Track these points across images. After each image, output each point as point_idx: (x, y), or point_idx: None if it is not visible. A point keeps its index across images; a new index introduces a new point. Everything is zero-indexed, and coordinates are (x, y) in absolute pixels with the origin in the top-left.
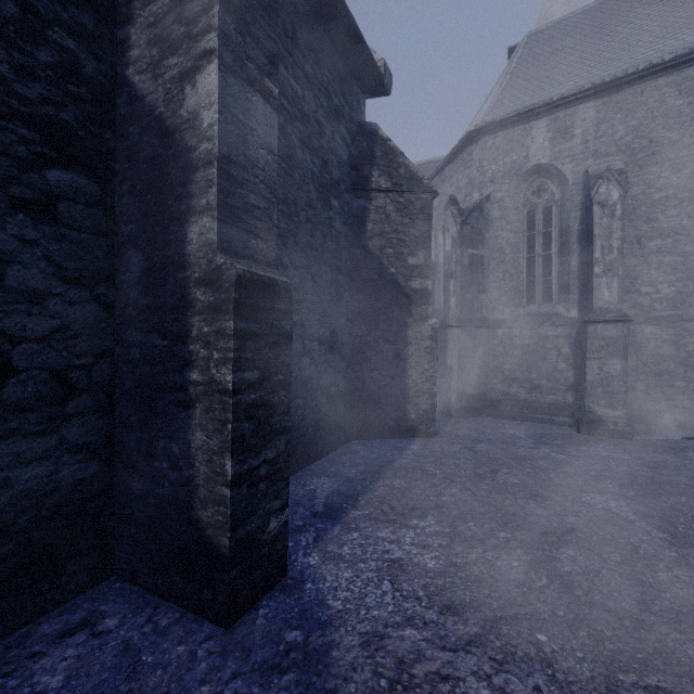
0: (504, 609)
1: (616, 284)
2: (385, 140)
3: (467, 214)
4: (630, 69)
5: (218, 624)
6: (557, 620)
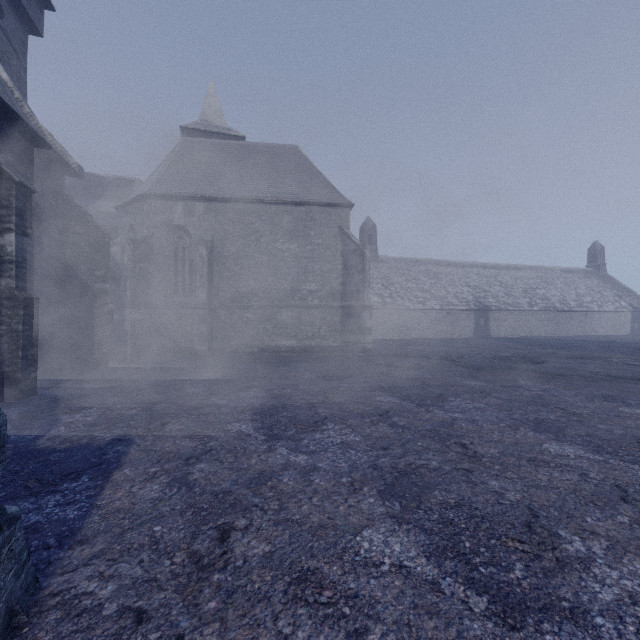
0: (116, 387)
1: (205, 292)
2: (79, 206)
3: (138, 244)
4: (216, 195)
5: (16, 400)
6: (131, 386)
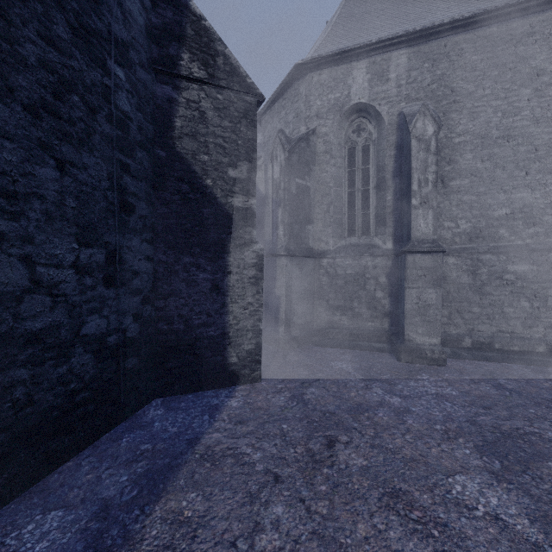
0: None
1: (431, 216)
2: (198, 17)
3: (295, 142)
4: (437, 22)
5: None
6: None
